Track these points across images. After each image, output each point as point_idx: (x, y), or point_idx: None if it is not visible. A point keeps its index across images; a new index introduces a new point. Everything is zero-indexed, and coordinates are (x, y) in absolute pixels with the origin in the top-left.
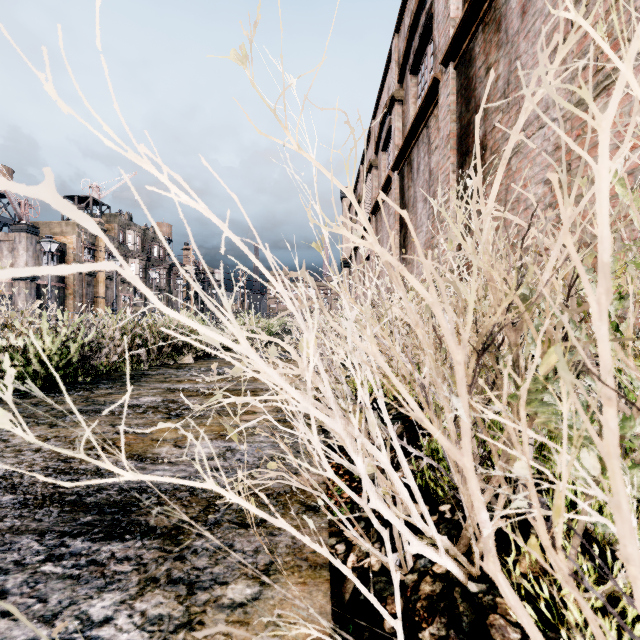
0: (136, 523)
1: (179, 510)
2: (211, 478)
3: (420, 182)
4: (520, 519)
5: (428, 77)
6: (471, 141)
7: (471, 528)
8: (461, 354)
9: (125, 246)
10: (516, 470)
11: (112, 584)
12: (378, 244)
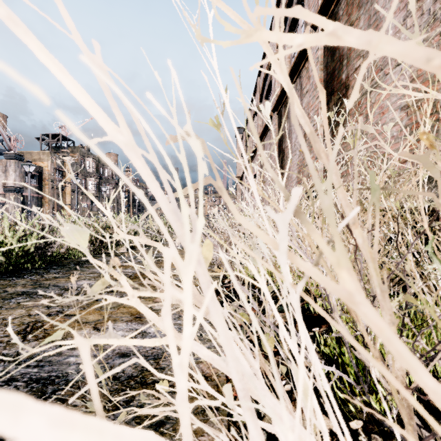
0: None
1: None
2: None
3: None
4: None
5: None
6: (336, 83)
7: None
8: None
9: (84, 169)
10: None
11: None
12: (300, 107)
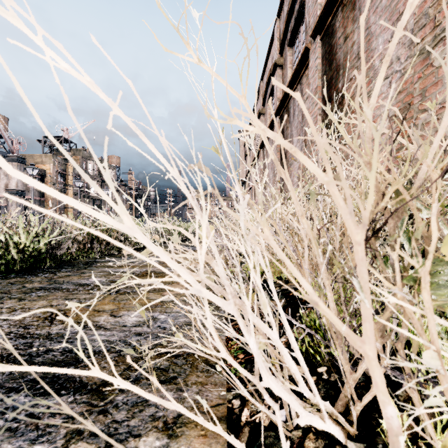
0: (72, 380)
1: (60, 400)
2: (96, 365)
3: (295, 123)
4: (388, 382)
5: (301, 48)
6: (333, 91)
7: (348, 392)
8: (361, 234)
9: (87, 172)
10: (425, 360)
11: (43, 436)
12: (268, 144)
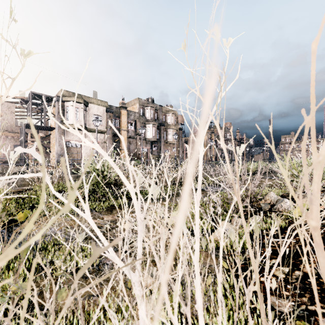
0: None
1: None
2: None
3: None
4: None
5: None
6: None
7: None
8: None
9: (219, 136)
10: None
11: None
12: None
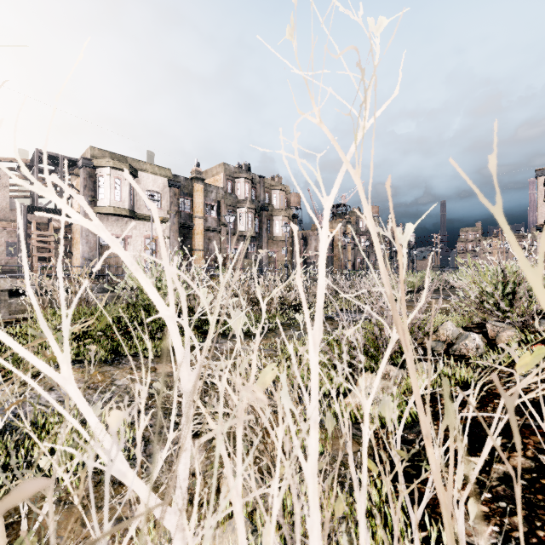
0: None
1: None
2: None
3: None
4: None
5: None
6: None
7: None
8: None
9: (358, 229)
10: None
11: None
12: None
